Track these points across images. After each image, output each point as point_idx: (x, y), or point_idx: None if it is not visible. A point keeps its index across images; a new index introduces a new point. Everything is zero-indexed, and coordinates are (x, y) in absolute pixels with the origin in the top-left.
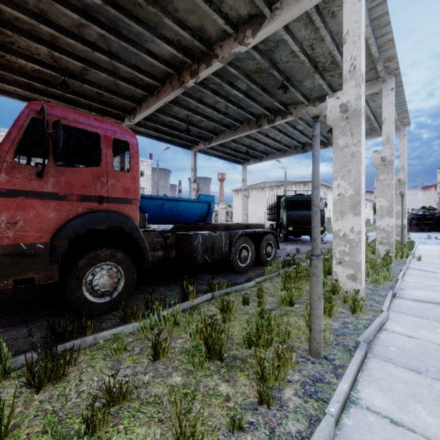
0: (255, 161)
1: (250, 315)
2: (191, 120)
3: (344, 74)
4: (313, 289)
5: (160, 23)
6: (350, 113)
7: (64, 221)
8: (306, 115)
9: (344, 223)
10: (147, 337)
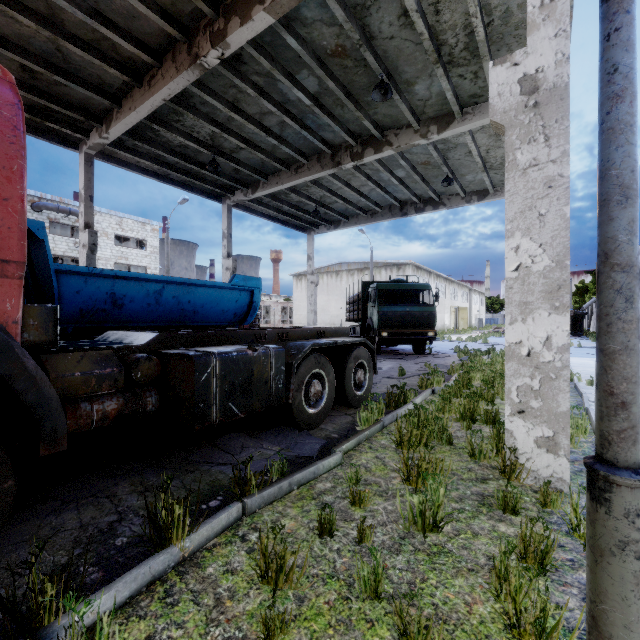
0: (328, 228)
1: (342, 585)
2: (220, 146)
3: (529, 13)
4: (623, 605)
5: None
6: (545, 93)
7: None
8: None
9: (530, 327)
10: None
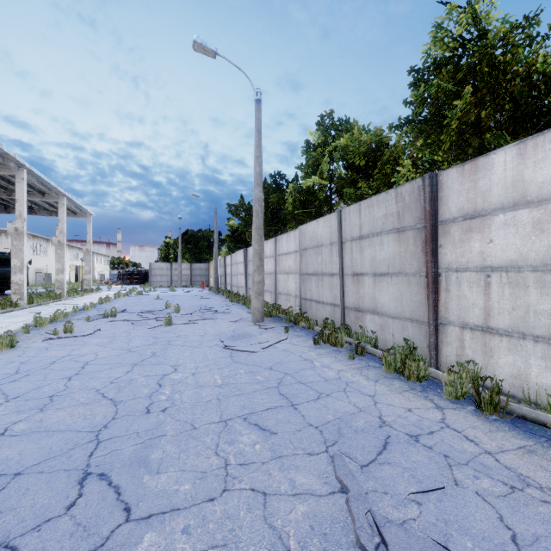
0: None
1: None
2: None
3: (16, 215)
4: None
5: None
6: (20, 232)
7: None
8: None
9: (17, 277)
10: None
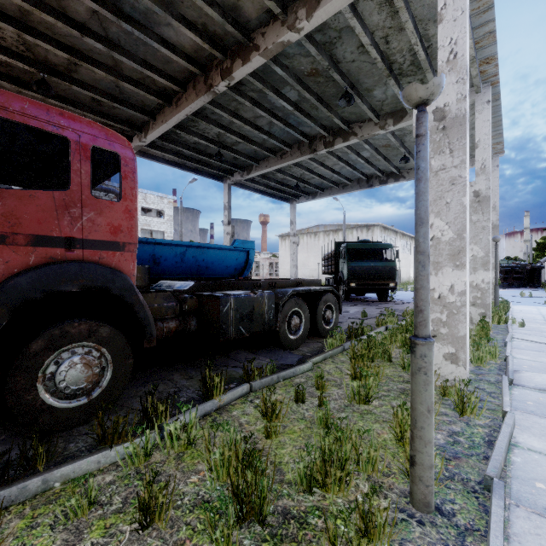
0: (307, 199)
1: (308, 422)
2: (224, 142)
3: (439, 66)
4: (419, 394)
5: None
6: (449, 121)
7: (1, 279)
8: (406, 100)
9: (440, 279)
10: (139, 471)
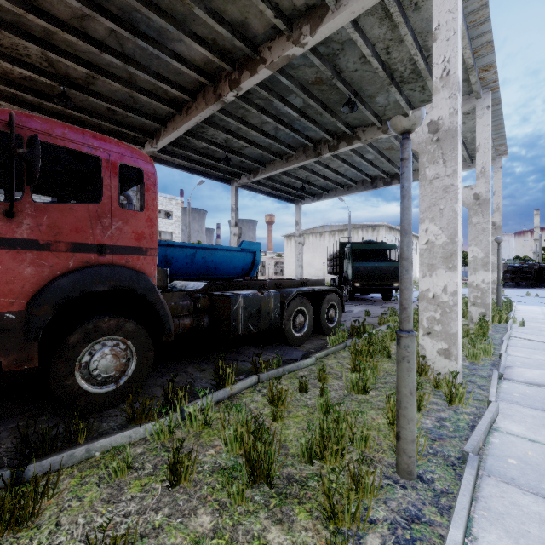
0: (312, 200)
1: (310, 409)
2: (231, 146)
3: (433, 82)
4: (403, 379)
5: (189, 15)
6: (443, 133)
7: (46, 280)
8: (393, 129)
9: (434, 280)
10: (165, 445)
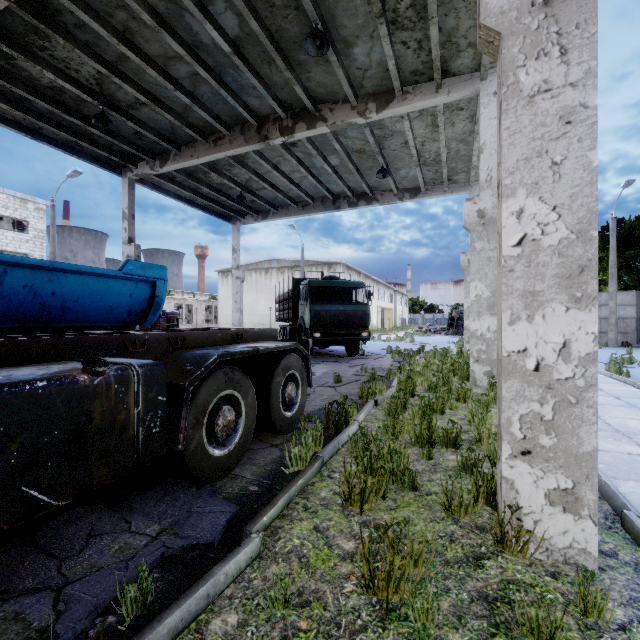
0: (255, 219)
1: None
2: (112, 97)
3: None
4: None
5: None
6: None
7: None
8: None
9: (540, 329)
10: None
